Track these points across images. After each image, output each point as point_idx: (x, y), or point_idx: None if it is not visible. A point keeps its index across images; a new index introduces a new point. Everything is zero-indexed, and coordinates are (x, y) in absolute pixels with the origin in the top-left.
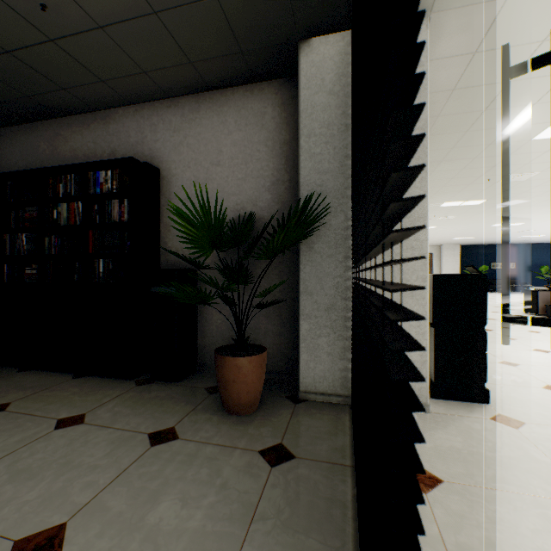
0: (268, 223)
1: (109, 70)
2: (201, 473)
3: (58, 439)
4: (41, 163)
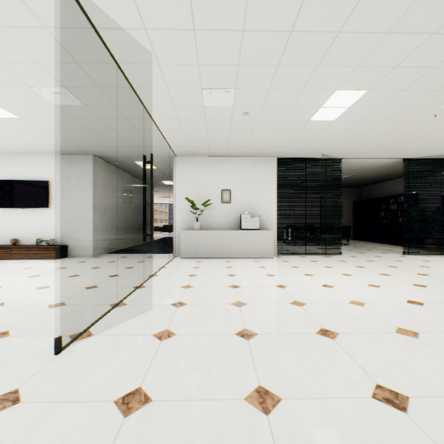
0: (433, 211)
1: (402, 174)
2: (412, 251)
3: (390, 248)
4: (385, 192)
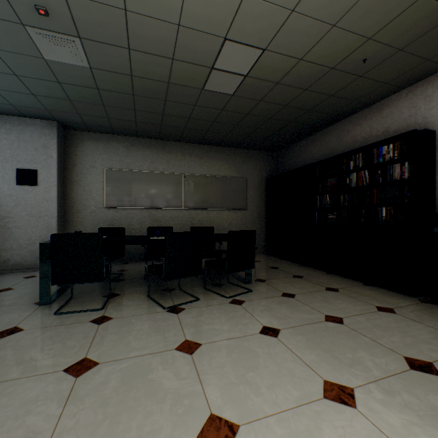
0: None
1: (394, 74)
2: None
3: (384, 316)
4: (331, 151)
